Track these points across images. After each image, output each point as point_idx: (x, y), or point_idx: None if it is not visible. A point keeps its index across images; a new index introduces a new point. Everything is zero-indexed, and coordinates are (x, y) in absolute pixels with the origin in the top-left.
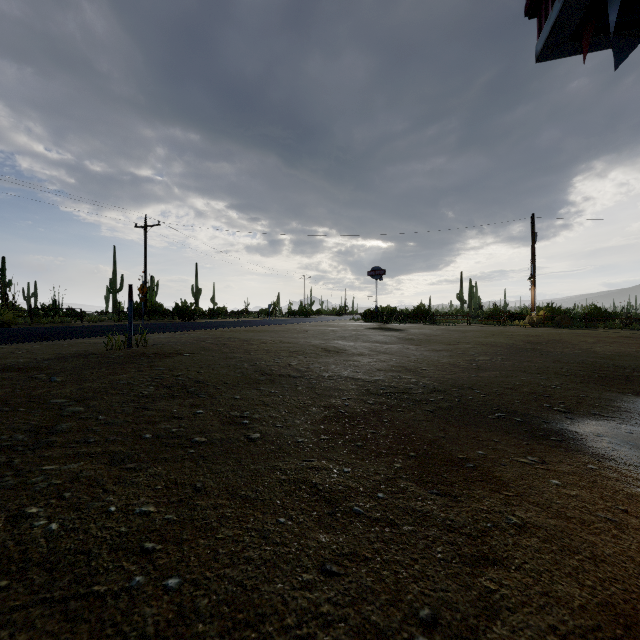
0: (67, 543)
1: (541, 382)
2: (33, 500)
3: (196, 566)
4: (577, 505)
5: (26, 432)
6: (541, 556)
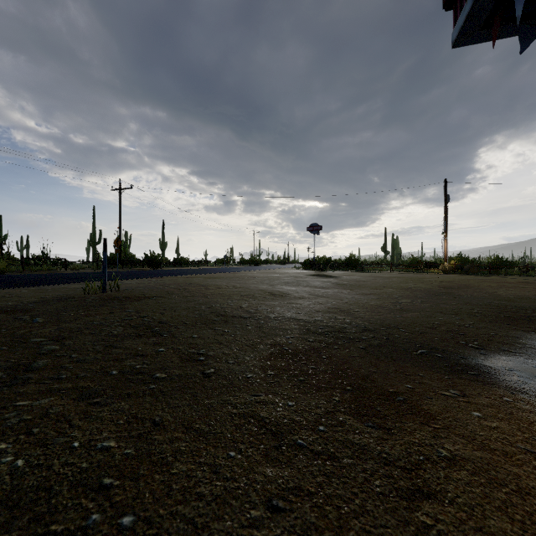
0: (30, 480)
1: (456, 322)
2: (3, 436)
3: (150, 503)
4: (498, 437)
5: (5, 369)
6: (472, 489)
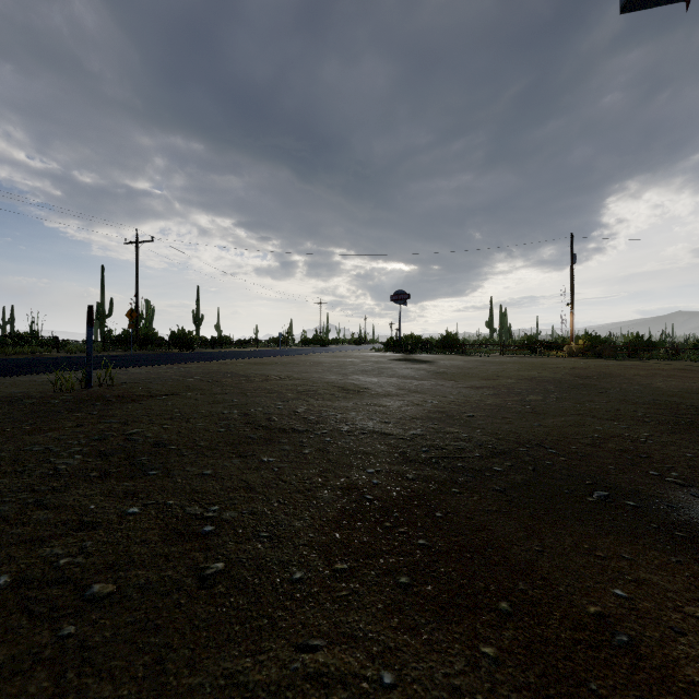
0: None
1: (624, 433)
2: None
3: None
4: None
5: None
6: None
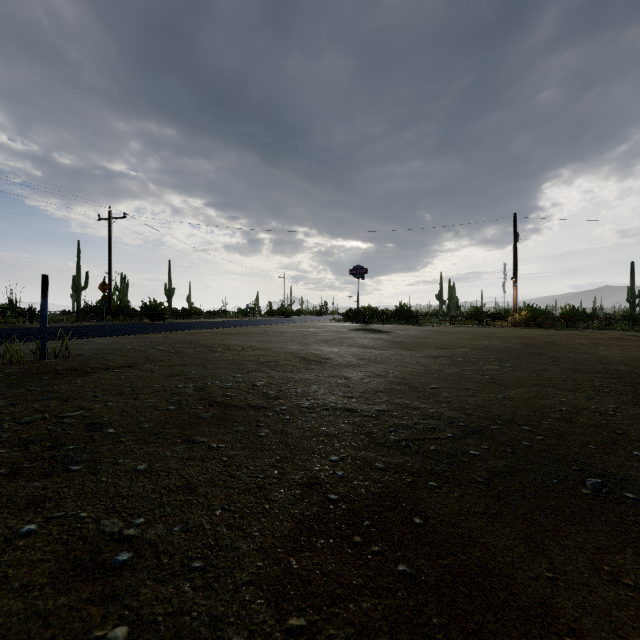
0: None
1: (591, 406)
2: None
3: None
4: None
5: None
6: None
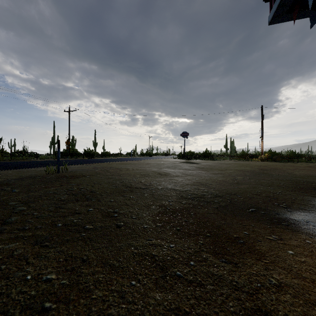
0: None
1: (271, 191)
2: None
3: None
4: (307, 268)
5: None
6: (295, 309)
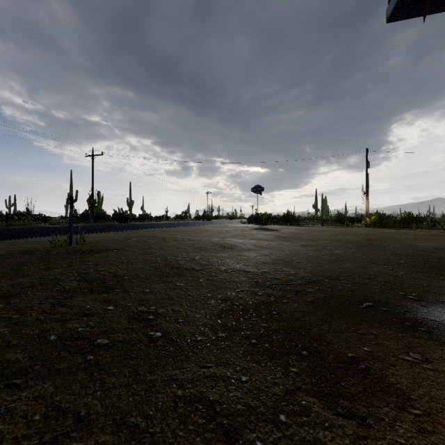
0: None
1: (389, 272)
2: None
3: None
4: None
5: None
6: None
